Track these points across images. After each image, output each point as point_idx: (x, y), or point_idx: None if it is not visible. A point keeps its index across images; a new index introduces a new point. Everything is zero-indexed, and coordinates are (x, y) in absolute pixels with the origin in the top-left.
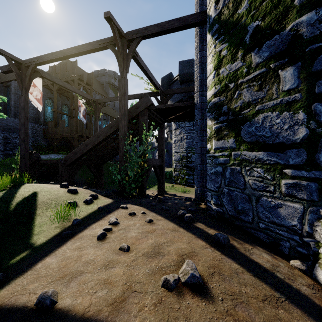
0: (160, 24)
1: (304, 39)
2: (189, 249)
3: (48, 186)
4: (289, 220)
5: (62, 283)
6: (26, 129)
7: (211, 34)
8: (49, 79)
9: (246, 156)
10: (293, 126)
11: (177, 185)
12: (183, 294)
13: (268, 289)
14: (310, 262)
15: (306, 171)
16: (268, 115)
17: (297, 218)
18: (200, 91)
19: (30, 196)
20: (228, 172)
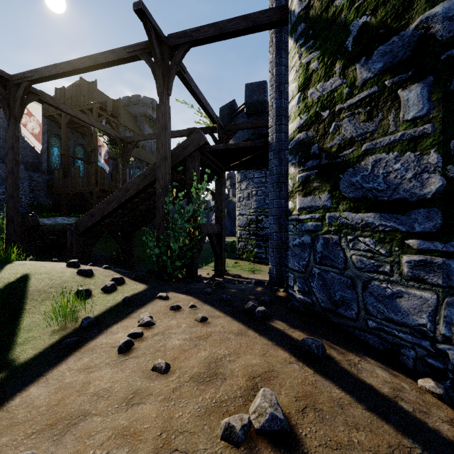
0: (219, 23)
1: (438, 41)
2: (265, 366)
3: (48, 265)
4: (414, 317)
5: (50, 437)
6: (17, 178)
7: (293, 38)
8: (52, 104)
9: (347, 220)
10: (421, 173)
11: (242, 262)
12: (258, 452)
13: (393, 432)
14: (448, 381)
15: (442, 242)
16: (381, 157)
17: (427, 314)
18: (277, 124)
19: (18, 282)
20: (320, 243)
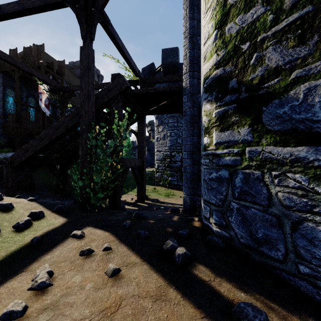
0: None
1: None
2: None
3: None
4: None
5: None
6: None
7: None
8: None
9: (272, 154)
10: None
11: (159, 188)
12: None
13: None
14: None
15: None
16: (318, 84)
17: None
18: (190, 71)
19: None
20: (239, 178)
